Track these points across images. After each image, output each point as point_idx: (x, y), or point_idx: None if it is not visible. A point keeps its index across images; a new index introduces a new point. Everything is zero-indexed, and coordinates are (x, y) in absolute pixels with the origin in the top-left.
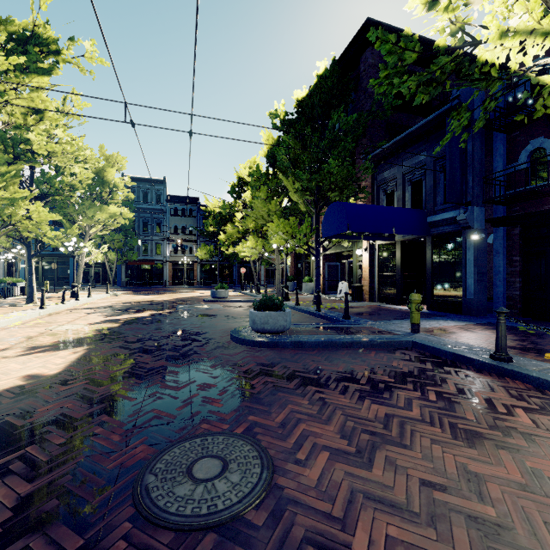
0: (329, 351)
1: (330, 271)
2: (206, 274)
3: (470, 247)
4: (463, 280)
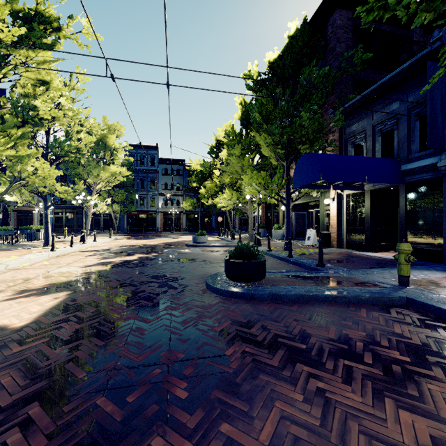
0: (311, 307)
1: (297, 220)
2: (190, 222)
3: None
4: (444, 228)
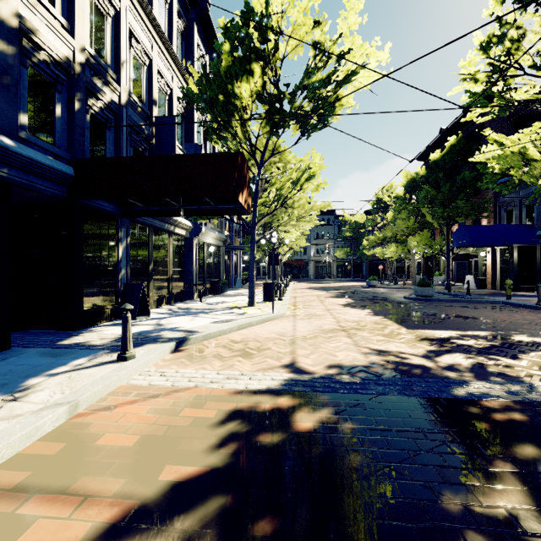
0: (456, 303)
1: (458, 268)
2: (341, 270)
3: None
4: None
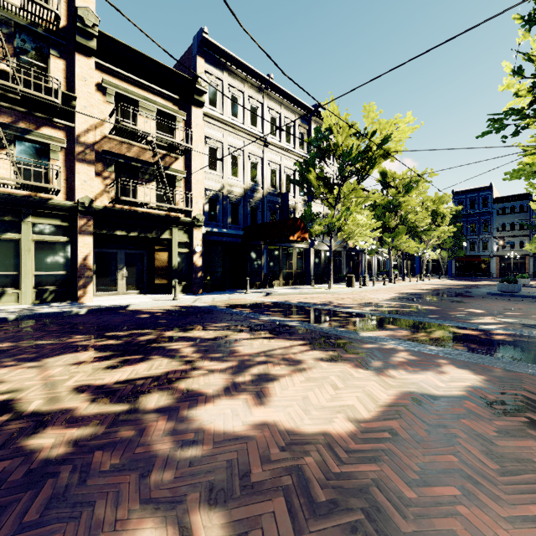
0: (525, 298)
1: None
2: None
3: None
4: None
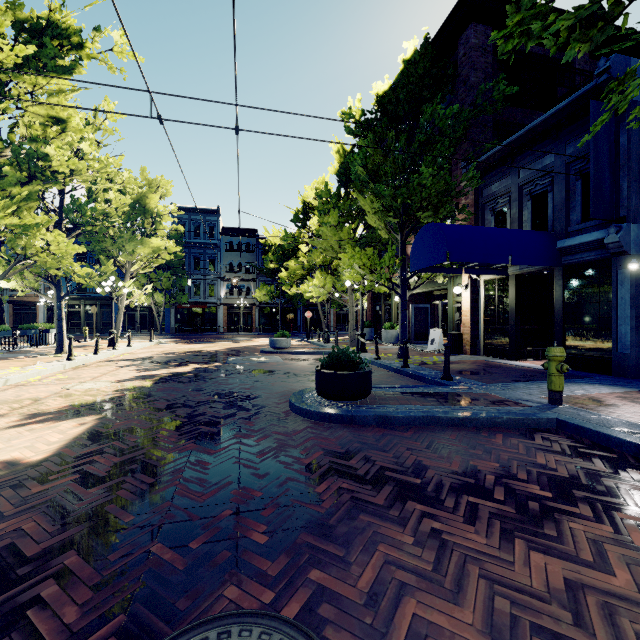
0: (431, 432)
1: (417, 316)
2: (266, 319)
3: (624, 281)
4: (613, 327)
